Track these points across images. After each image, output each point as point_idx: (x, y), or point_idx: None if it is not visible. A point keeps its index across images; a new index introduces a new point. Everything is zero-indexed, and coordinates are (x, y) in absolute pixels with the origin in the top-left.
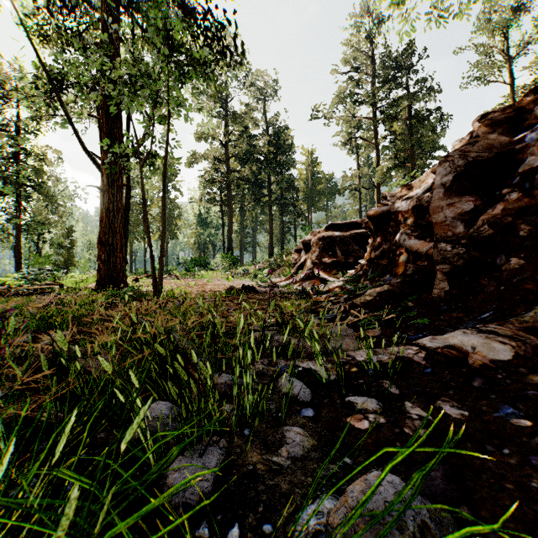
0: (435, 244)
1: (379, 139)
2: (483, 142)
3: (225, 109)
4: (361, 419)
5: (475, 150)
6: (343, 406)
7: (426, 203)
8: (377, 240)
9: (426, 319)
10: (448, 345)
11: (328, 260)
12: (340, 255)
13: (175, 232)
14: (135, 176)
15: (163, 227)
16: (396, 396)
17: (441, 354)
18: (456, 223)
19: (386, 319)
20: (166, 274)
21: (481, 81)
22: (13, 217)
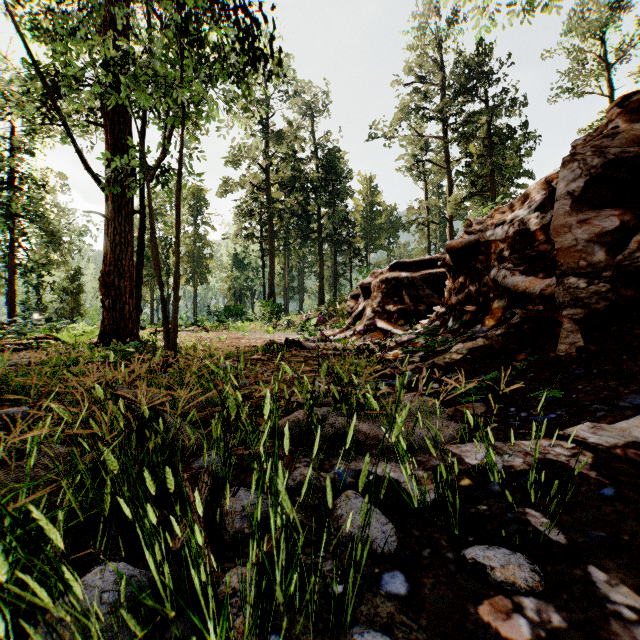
0: (560, 279)
1: (452, 163)
2: (627, 133)
3: (266, 126)
4: (508, 610)
5: (615, 144)
6: (462, 569)
7: (534, 227)
8: (460, 281)
9: (557, 390)
10: (632, 441)
11: (393, 307)
12: (409, 301)
13: (205, 275)
14: (156, 206)
15: (178, 261)
16: (563, 549)
17: (622, 458)
18: (592, 247)
19: (487, 386)
20: (194, 326)
21: (576, 92)
22: (6, 256)
